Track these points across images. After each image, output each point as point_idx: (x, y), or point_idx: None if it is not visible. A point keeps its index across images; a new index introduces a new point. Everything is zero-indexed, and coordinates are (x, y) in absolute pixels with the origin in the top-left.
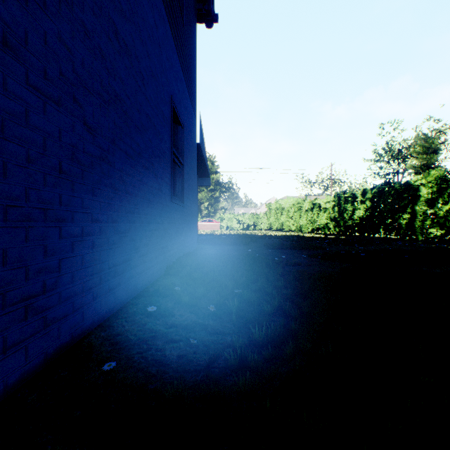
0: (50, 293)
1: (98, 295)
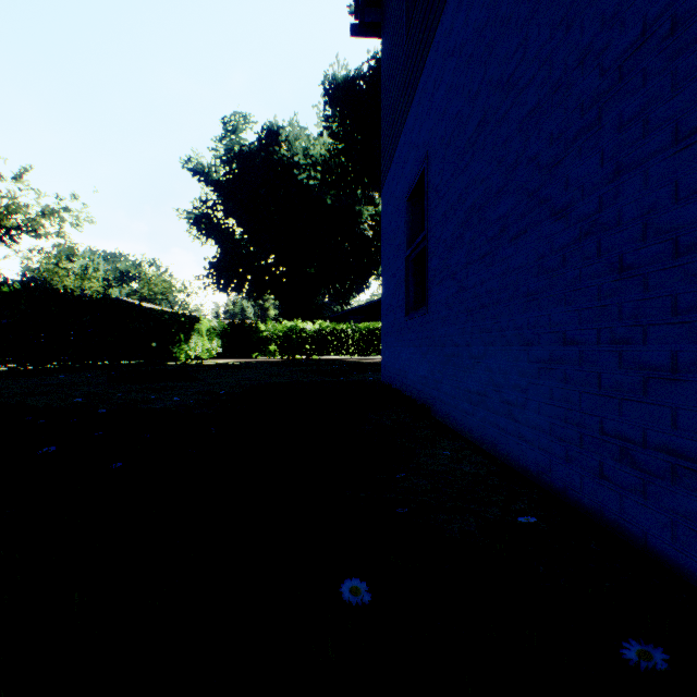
0: (521, 410)
1: (575, 461)
